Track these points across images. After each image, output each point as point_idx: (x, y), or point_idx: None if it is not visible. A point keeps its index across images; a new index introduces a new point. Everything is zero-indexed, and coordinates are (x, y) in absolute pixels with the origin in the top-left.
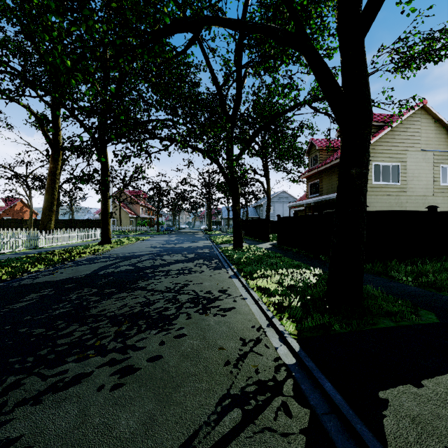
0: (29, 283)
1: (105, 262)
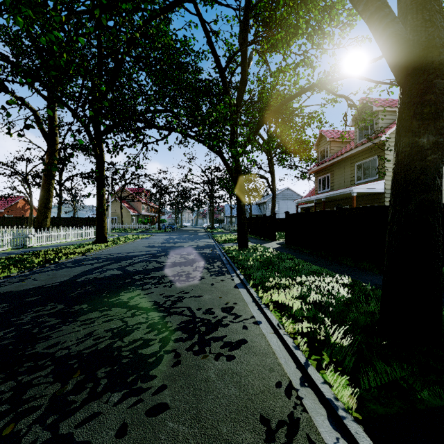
0: None
1: (92, 264)
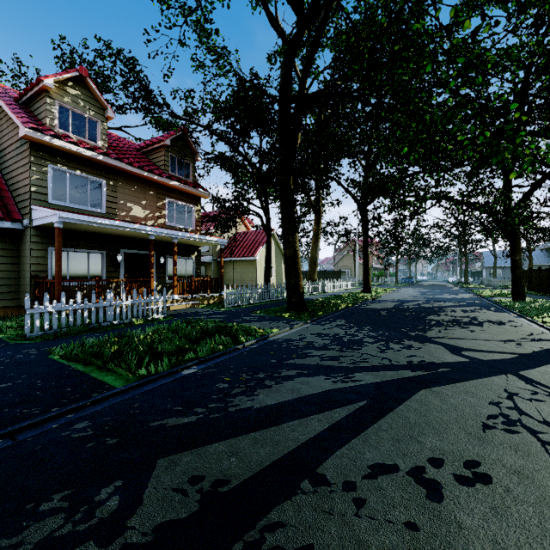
0: (367, 308)
1: (391, 302)
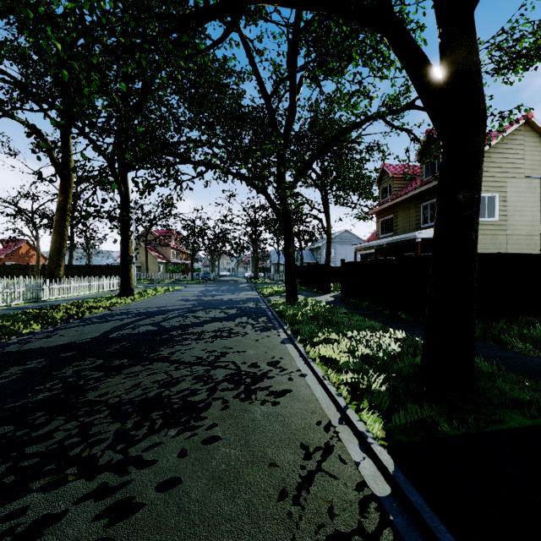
0: (15, 350)
1: (121, 320)
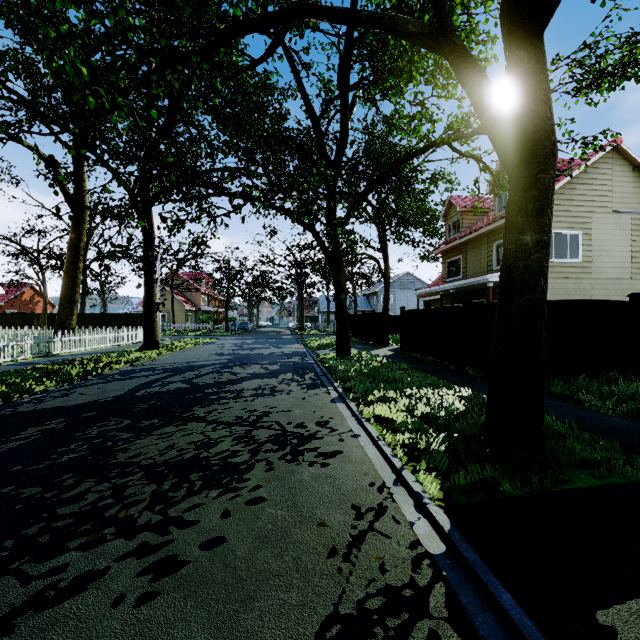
0: (30, 409)
1: (147, 376)
